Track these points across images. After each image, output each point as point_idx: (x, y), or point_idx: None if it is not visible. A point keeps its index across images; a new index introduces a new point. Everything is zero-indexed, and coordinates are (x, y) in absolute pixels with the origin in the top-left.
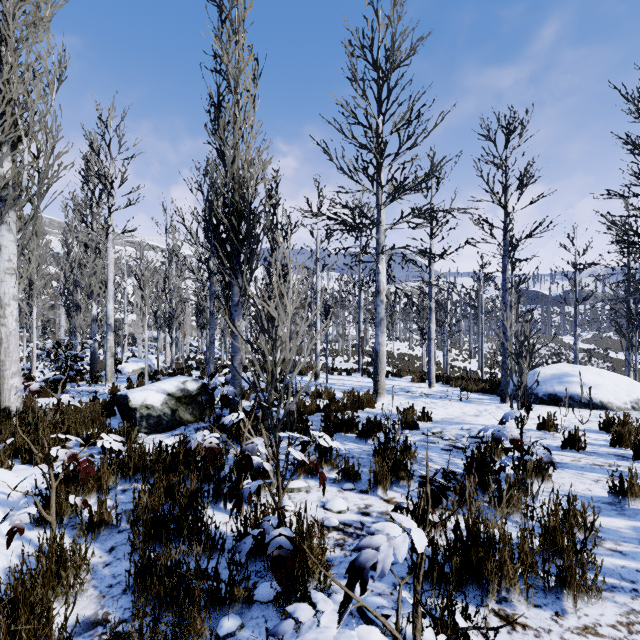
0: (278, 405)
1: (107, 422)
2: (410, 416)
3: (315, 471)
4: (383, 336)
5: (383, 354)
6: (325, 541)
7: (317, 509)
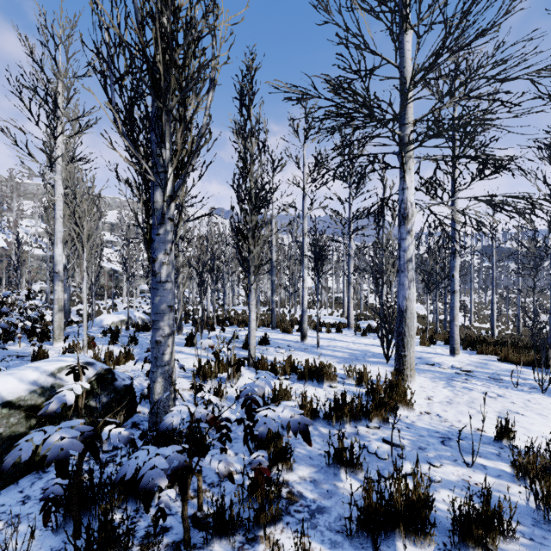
0: None
1: None
2: None
3: None
4: (412, 286)
5: (412, 314)
6: None
7: None
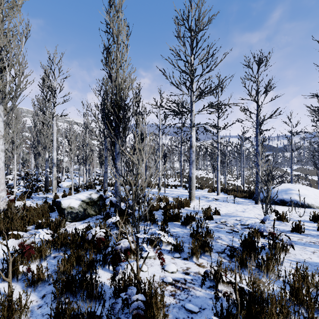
0: (138, 211)
1: (50, 215)
2: (209, 213)
3: (159, 257)
4: (194, 169)
5: (194, 179)
6: (164, 296)
7: (160, 270)
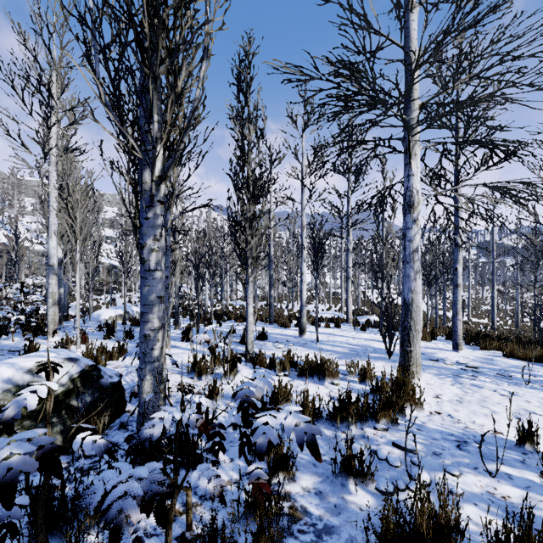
0: None
1: None
2: None
3: None
4: (418, 278)
5: (418, 308)
6: None
7: None
